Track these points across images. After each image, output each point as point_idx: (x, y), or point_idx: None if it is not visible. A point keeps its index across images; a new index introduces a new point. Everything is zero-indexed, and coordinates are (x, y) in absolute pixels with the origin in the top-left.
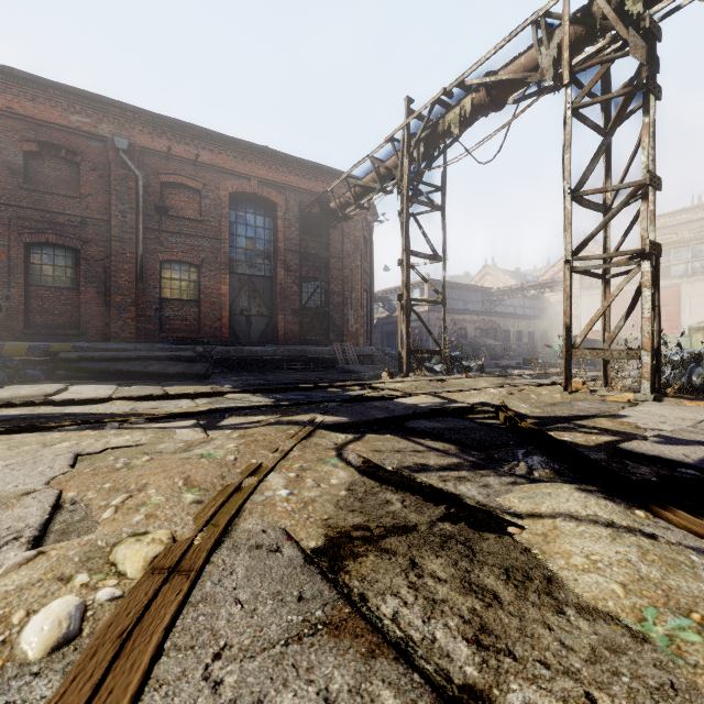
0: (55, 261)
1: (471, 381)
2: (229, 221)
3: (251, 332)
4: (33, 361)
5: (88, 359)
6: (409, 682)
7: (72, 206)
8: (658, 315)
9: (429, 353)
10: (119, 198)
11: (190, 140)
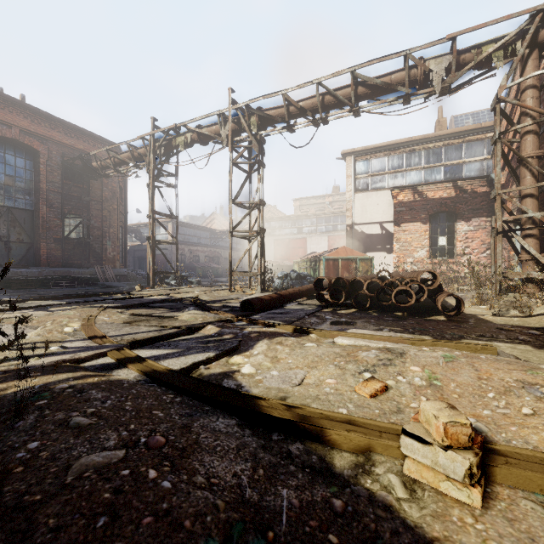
0: None
1: (191, 289)
2: None
3: (10, 256)
4: None
5: None
6: (146, 326)
7: None
8: (264, 258)
9: (167, 274)
10: None
11: None
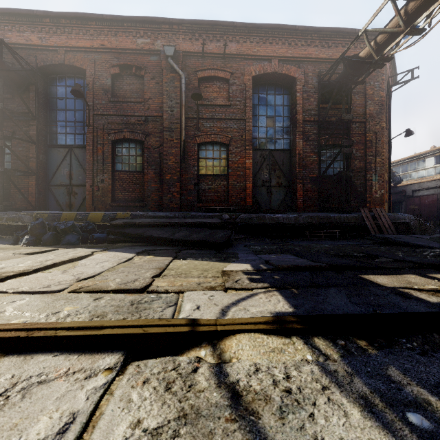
0: (130, 152)
1: None
2: (252, 104)
3: (271, 201)
4: (110, 226)
5: (132, 225)
6: None
7: (139, 109)
8: None
9: None
10: (168, 97)
11: (220, 37)
